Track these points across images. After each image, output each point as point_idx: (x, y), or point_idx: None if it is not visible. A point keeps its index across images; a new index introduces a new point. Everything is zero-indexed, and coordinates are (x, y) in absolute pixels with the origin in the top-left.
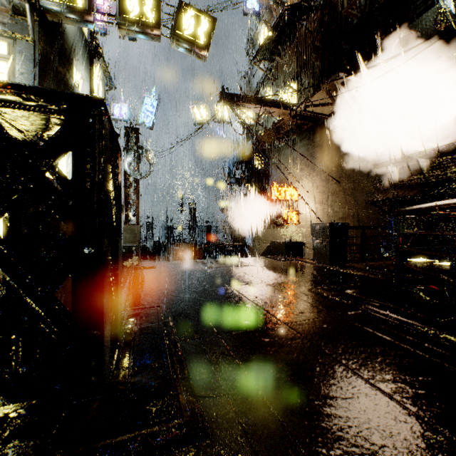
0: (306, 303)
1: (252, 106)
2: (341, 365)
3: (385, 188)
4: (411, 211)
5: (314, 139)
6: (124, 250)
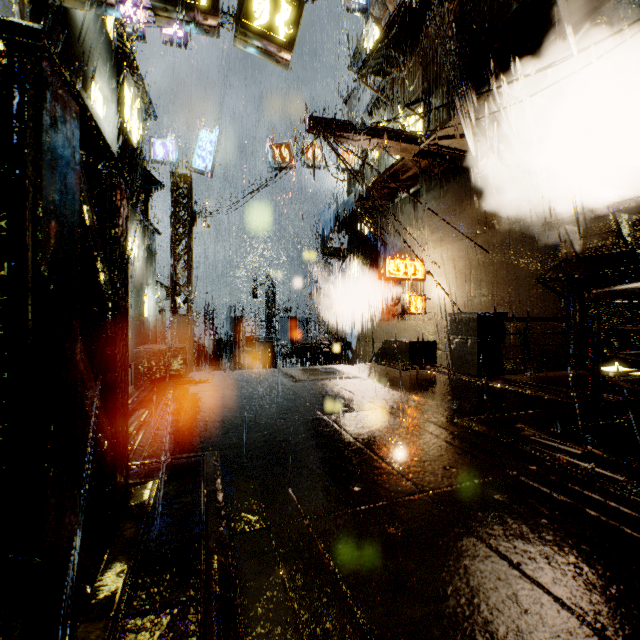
0: (453, 447)
1: (358, 138)
2: (553, 600)
3: (561, 259)
4: (625, 292)
5: (449, 188)
6: (161, 354)
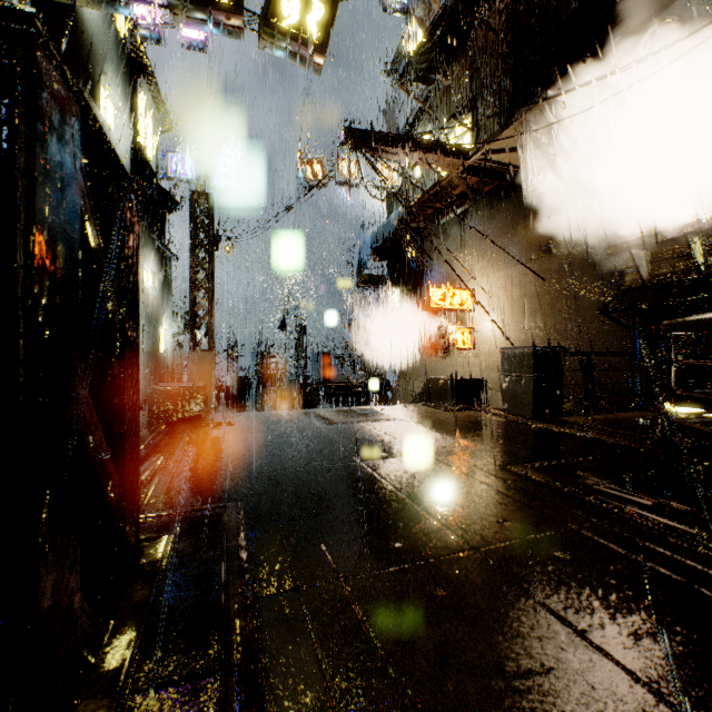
0: (507, 497)
1: (398, 152)
2: (625, 673)
3: (626, 287)
4: (700, 323)
5: (500, 208)
6: (178, 393)
